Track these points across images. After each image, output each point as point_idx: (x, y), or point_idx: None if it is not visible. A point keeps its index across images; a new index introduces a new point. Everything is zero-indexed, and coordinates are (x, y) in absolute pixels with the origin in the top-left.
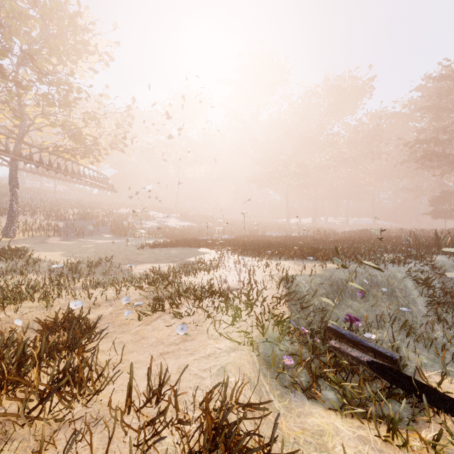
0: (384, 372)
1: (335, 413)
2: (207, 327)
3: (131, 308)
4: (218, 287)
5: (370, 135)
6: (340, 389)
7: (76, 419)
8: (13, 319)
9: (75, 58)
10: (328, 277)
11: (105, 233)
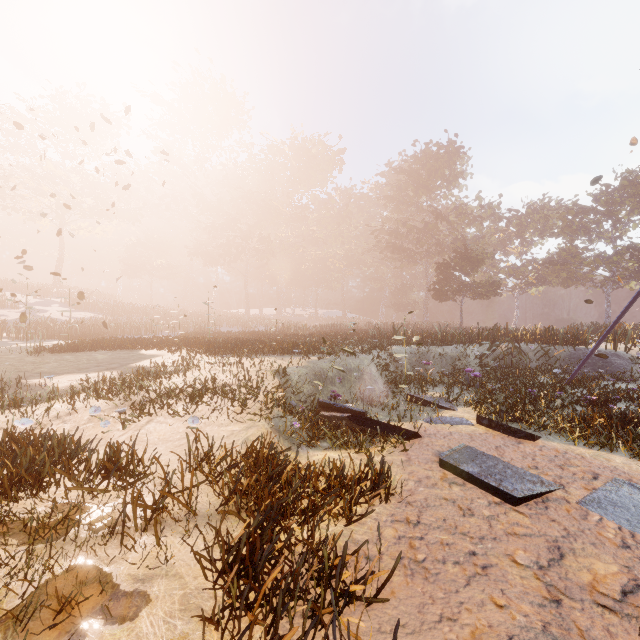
0: (357, 420)
1: (329, 451)
2: (214, 419)
3: (99, 421)
4: (212, 385)
5: (340, 216)
6: (331, 438)
7: (149, 481)
8: None
9: None
10: (312, 367)
11: None
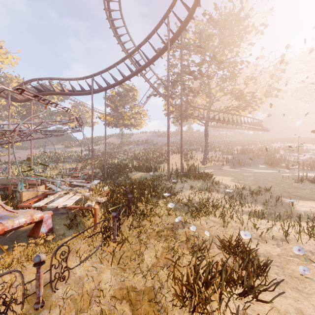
0: None
1: None
2: None
3: (304, 260)
4: None
5: None
6: None
7: None
8: (204, 227)
9: (238, 43)
10: None
11: (259, 164)
